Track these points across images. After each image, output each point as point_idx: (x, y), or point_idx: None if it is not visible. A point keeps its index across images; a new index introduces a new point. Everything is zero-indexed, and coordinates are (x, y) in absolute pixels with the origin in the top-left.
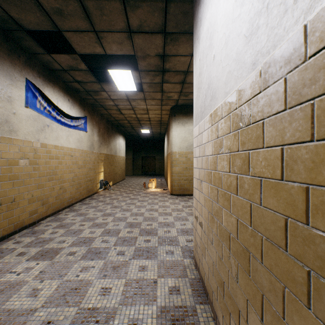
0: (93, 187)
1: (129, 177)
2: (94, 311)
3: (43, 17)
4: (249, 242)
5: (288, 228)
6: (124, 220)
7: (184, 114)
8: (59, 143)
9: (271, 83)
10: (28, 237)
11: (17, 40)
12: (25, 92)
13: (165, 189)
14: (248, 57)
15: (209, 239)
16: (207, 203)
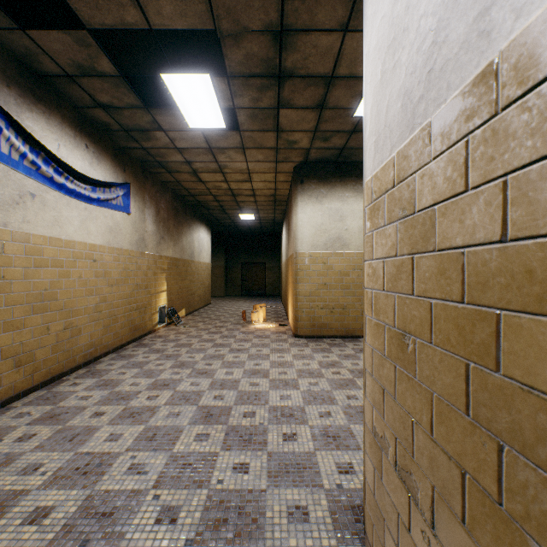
0: (145, 322)
1: (219, 301)
2: None
3: None
4: None
5: None
6: (193, 401)
7: (321, 179)
8: (63, 234)
9: None
10: None
11: None
12: None
13: (283, 325)
14: None
15: None
16: (456, 435)
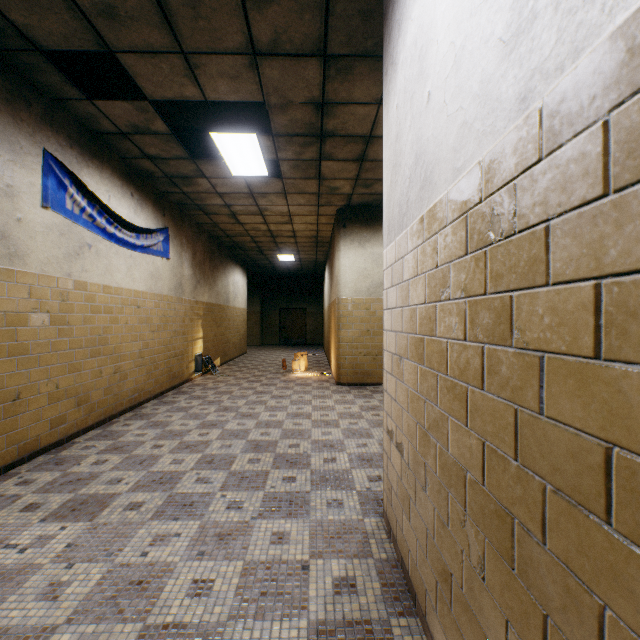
0: (182, 369)
1: (255, 350)
2: (177, 631)
3: (77, 23)
4: (511, 494)
5: (613, 471)
6: (242, 437)
7: (364, 223)
8: (113, 282)
9: (568, 137)
10: (47, 472)
11: (25, 72)
12: (41, 177)
13: (325, 373)
14: (509, 86)
15: (419, 480)
16: (415, 405)
